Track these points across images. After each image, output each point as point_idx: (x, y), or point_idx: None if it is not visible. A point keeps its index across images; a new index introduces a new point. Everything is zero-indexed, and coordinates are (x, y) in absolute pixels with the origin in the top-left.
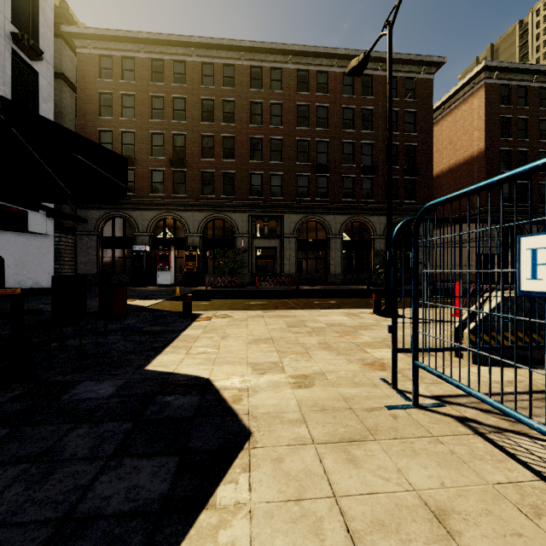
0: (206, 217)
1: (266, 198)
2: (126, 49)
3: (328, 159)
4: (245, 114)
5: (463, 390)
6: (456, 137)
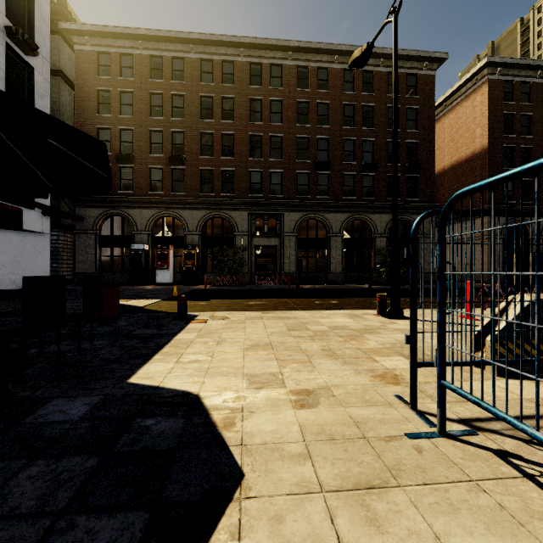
0: (205, 216)
1: (266, 196)
2: (125, 46)
3: (328, 157)
4: (244, 111)
5: (513, 425)
6: (458, 134)
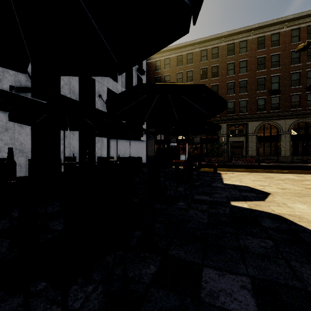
0: None
1: (237, 114)
2: (166, 55)
3: (279, 86)
4: (224, 71)
5: None
6: None
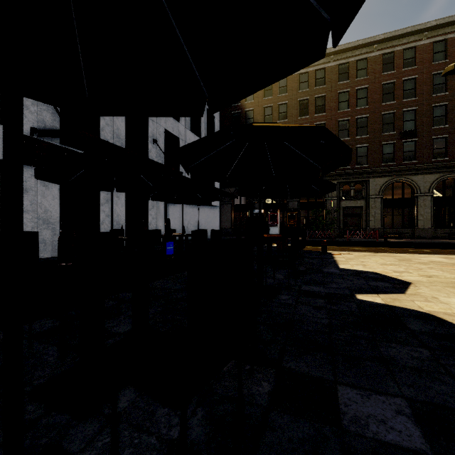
0: None
1: (352, 167)
2: None
3: (415, 125)
4: (333, 104)
5: None
6: None
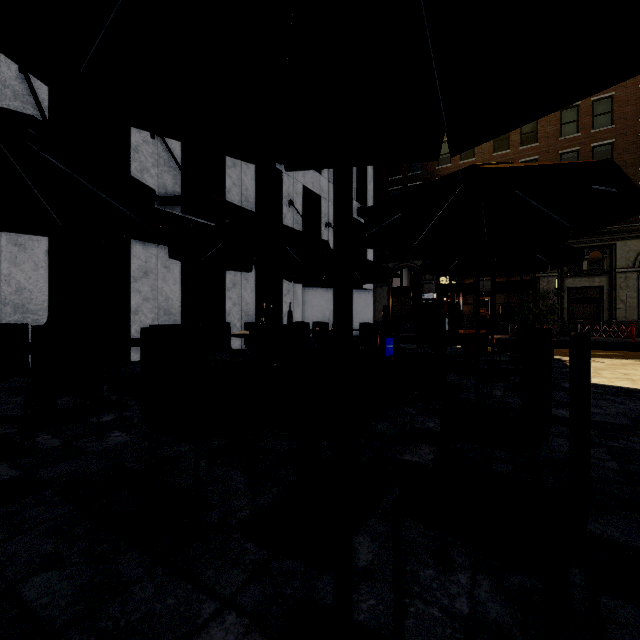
0: None
1: None
2: None
3: None
4: (552, 128)
5: None
6: None
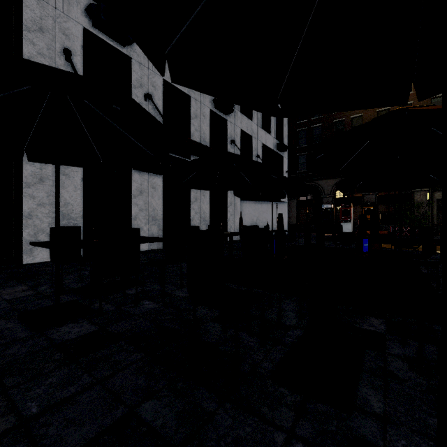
0: None
1: None
2: None
3: None
4: None
5: None
6: None
